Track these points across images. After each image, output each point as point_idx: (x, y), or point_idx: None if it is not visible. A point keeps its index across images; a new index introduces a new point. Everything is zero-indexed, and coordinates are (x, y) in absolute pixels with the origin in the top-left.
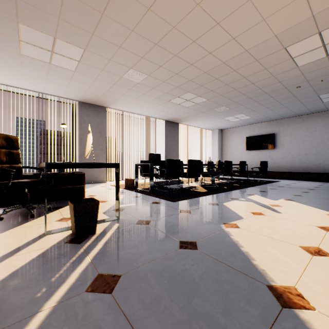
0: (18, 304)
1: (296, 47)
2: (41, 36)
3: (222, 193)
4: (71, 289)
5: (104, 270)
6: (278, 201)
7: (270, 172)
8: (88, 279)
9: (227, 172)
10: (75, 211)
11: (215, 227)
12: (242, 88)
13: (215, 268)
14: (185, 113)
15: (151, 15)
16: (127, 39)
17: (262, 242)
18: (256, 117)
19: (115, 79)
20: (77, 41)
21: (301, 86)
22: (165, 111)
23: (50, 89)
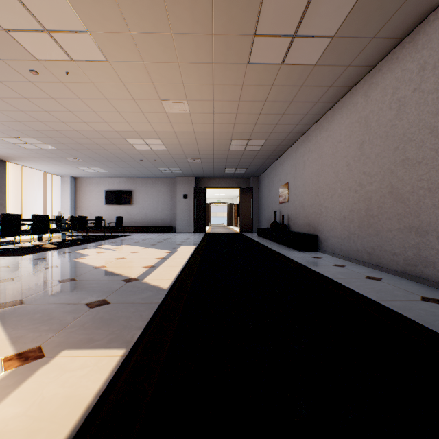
0: None
1: (132, 140)
2: None
3: (76, 246)
4: None
5: None
6: (120, 246)
7: (127, 227)
8: None
9: (82, 228)
10: None
11: (69, 260)
12: (97, 150)
13: (70, 268)
14: (22, 153)
15: (2, 84)
16: None
17: (98, 260)
18: (114, 173)
19: None
20: None
21: (144, 160)
22: None
23: None
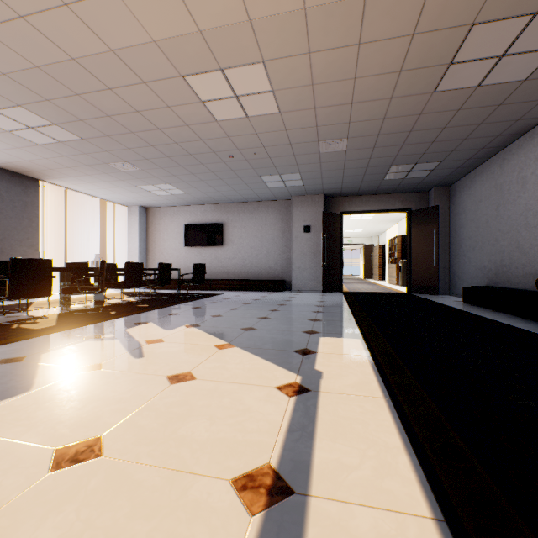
0: None
1: (200, 82)
2: None
3: (88, 325)
4: None
5: None
6: (172, 331)
7: (215, 280)
8: None
9: (134, 284)
10: None
11: None
12: (145, 132)
13: None
14: (43, 158)
15: None
16: None
17: None
18: (194, 194)
19: None
20: None
21: (234, 155)
22: None
23: None
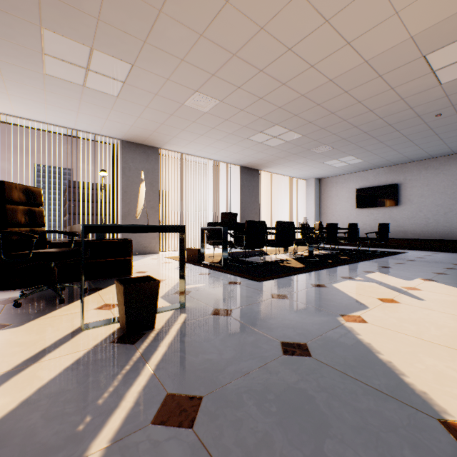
0: (50, 442)
1: (441, 54)
2: (72, 46)
3: (327, 269)
4: (128, 418)
5: (175, 388)
6: (414, 282)
7: (391, 239)
8: (152, 402)
9: (331, 240)
10: (126, 295)
11: (330, 322)
12: (355, 117)
13: (347, 388)
14: (269, 155)
15: (230, 10)
16: (193, 48)
17: (409, 346)
18: (371, 160)
19: (173, 108)
20: (123, 53)
21: (442, 113)
22: (241, 153)
23: (83, 123)
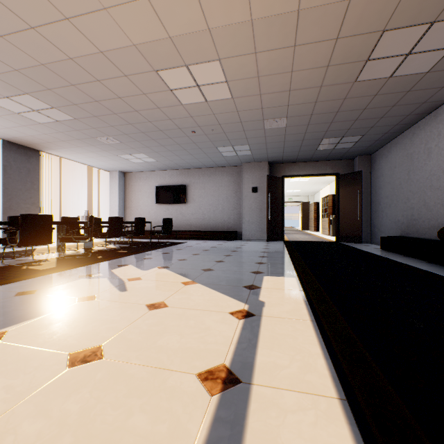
0: None
1: (169, 75)
2: None
3: (81, 267)
4: None
5: None
6: (148, 272)
7: (180, 231)
8: None
9: (115, 234)
10: None
11: None
12: (125, 114)
13: None
14: (43, 134)
15: None
16: None
17: (3, 365)
18: (163, 161)
19: None
20: None
21: (196, 131)
22: None
23: None
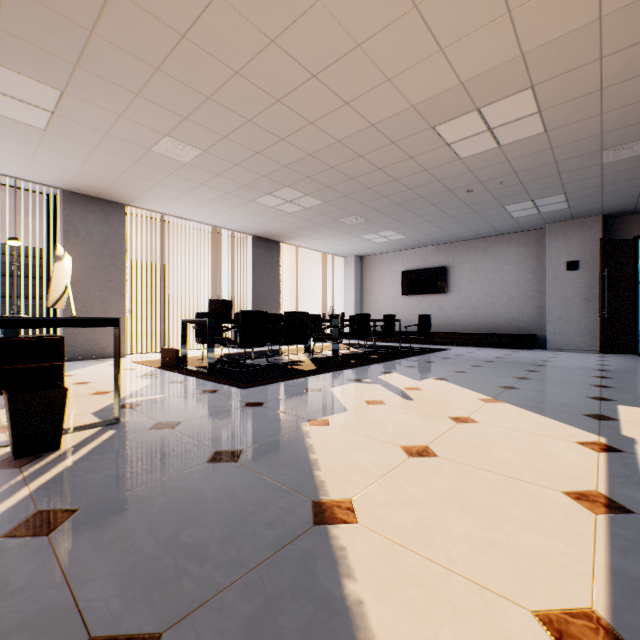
0: None
1: (449, 127)
2: None
3: (342, 370)
4: None
5: (51, 505)
6: (423, 382)
7: (438, 334)
8: (13, 520)
9: (362, 335)
10: (13, 408)
11: (290, 427)
12: (381, 186)
13: (250, 485)
14: (288, 224)
15: (191, 47)
16: (149, 83)
17: (351, 444)
18: (415, 237)
19: (137, 153)
20: (44, 75)
21: (473, 189)
22: (249, 218)
23: None
